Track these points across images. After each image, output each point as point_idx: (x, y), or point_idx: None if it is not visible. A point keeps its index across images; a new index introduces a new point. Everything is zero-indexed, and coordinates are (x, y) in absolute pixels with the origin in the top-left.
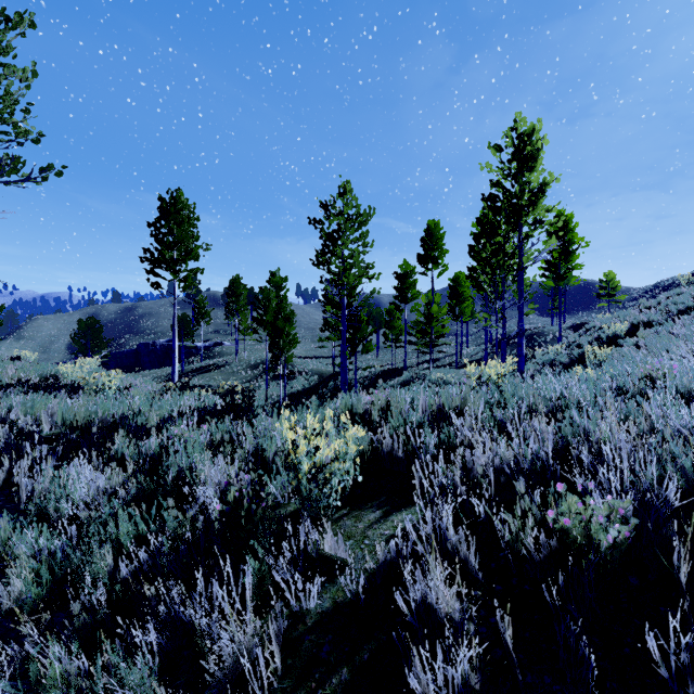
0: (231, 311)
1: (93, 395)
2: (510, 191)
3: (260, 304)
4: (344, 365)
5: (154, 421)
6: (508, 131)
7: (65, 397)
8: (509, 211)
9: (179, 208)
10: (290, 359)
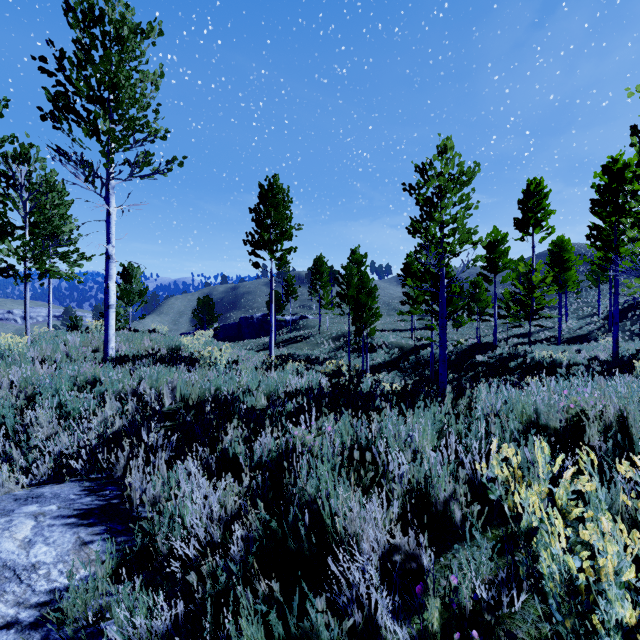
0: (315, 288)
1: (207, 369)
2: None
3: (343, 279)
4: (443, 342)
5: (262, 401)
6: None
7: (184, 370)
8: None
9: (275, 193)
10: (372, 332)
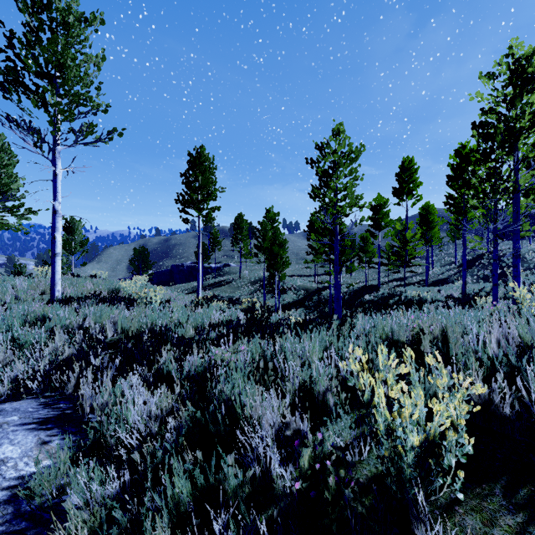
0: (236, 240)
1: (144, 307)
2: (506, 115)
3: (259, 234)
4: (337, 284)
5: (190, 331)
6: (501, 59)
7: (124, 308)
8: (504, 136)
9: (202, 161)
10: (283, 277)
